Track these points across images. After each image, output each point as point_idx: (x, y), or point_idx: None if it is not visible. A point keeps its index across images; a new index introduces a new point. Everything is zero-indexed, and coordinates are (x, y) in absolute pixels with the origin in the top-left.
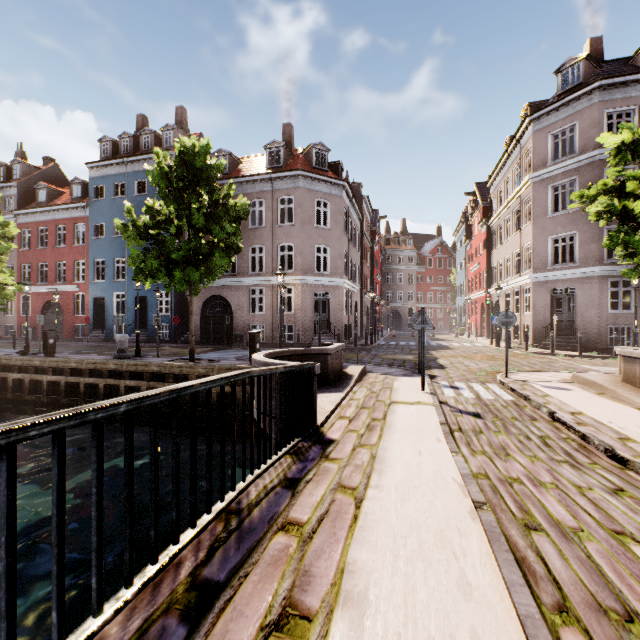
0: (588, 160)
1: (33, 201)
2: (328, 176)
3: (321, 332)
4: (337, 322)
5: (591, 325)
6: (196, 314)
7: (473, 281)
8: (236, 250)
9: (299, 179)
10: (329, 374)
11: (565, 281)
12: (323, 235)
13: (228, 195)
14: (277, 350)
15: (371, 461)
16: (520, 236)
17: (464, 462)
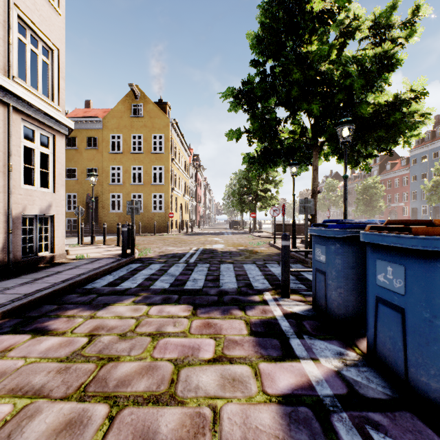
0: None
1: (384, 169)
2: None
3: None
4: None
5: None
6: None
7: None
8: None
9: None
10: None
11: None
12: None
13: None
14: None
15: None
16: None
17: None
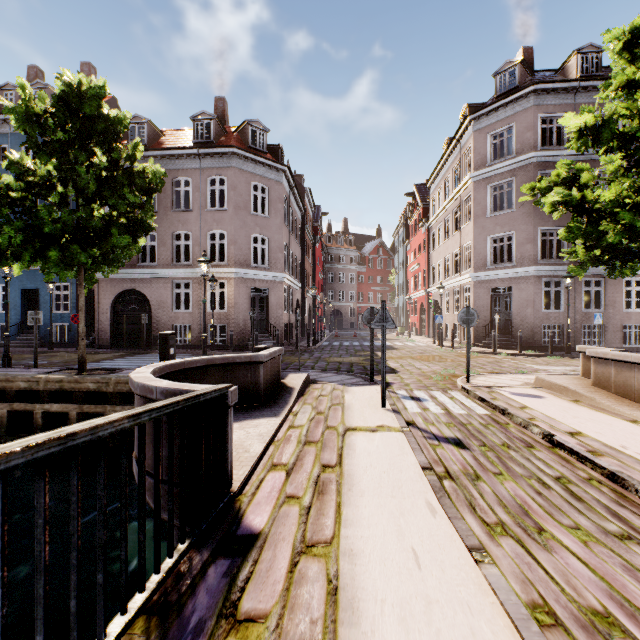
0: (524, 162)
1: None
2: (266, 158)
3: (258, 332)
4: (277, 321)
5: (527, 324)
6: (104, 312)
7: (412, 281)
8: (145, 228)
9: (233, 158)
10: (261, 389)
11: (503, 280)
12: (261, 224)
13: (133, 156)
14: (183, 360)
15: (330, 615)
16: (460, 235)
17: (510, 590)
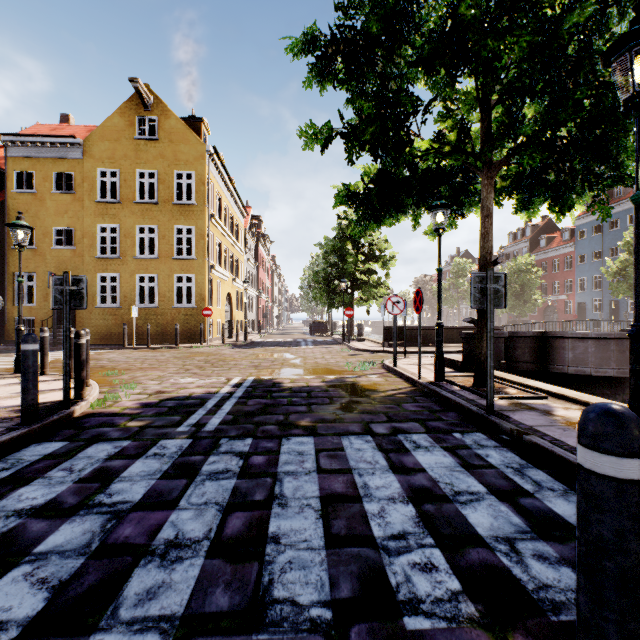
0: None
1: (536, 246)
2: None
3: None
4: None
5: None
6: None
7: None
8: None
9: None
10: None
11: None
12: None
13: None
14: None
15: None
16: None
17: None
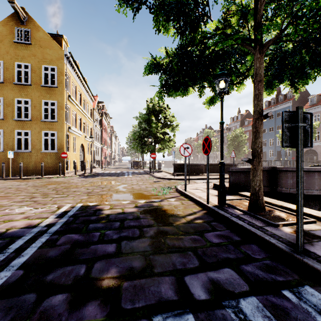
0: None
1: (243, 124)
2: None
3: None
4: None
5: None
6: None
7: None
8: (313, 138)
9: None
10: None
11: None
12: None
13: None
14: None
15: None
16: None
17: None
